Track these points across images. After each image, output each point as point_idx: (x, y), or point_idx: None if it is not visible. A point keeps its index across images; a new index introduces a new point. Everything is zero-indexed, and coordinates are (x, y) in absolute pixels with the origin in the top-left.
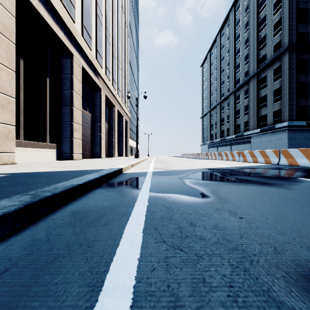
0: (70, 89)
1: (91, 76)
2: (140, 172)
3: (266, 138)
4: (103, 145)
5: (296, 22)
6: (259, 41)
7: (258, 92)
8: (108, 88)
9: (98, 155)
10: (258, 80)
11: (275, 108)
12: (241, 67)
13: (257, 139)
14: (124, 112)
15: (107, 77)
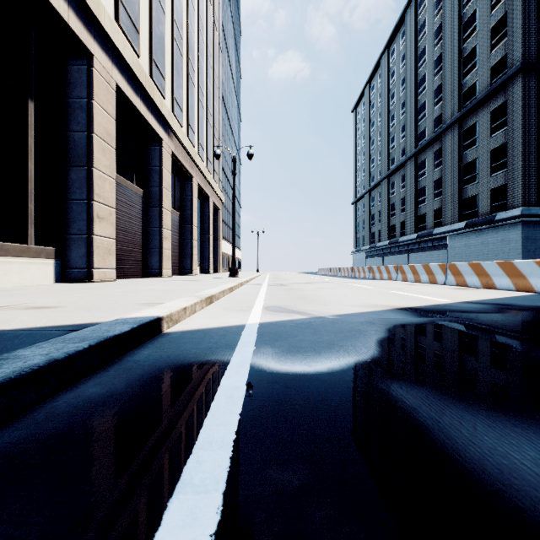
0: (88, 130)
1: (140, 111)
2: (220, 326)
3: (478, 240)
4: (168, 251)
5: (537, 20)
6: (464, 60)
7: (462, 154)
8: (179, 141)
9: (157, 272)
10: (461, 132)
11: (496, 183)
12: (429, 108)
13: (459, 241)
14: (211, 190)
15: (176, 118)
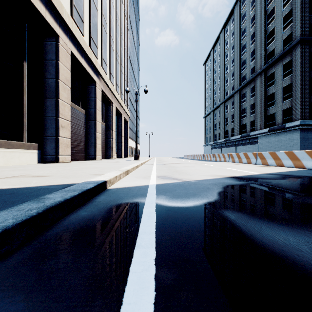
0: (56, 77)
1: (84, 66)
2: (136, 186)
3: (275, 138)
4: (99, 145)
5: (309, 13)
6: (267, 36)
7: (266, 90)
8: (105, 83)
9: (93, 157)
10: (266, 77)
11: (285, 106)
12: (247, 63)
13: (265, 140)
14: (123, 110)
15: (104, 69)
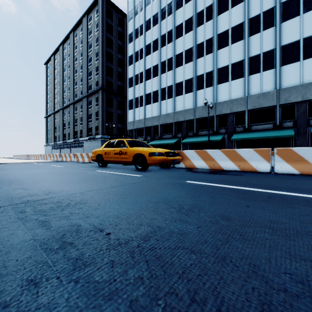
0: None
1: None
2: None
3: (92, 144)
4: None
5: (106, 74)
6: (89, 73)
7: (88, 110)
8: None
9: None
10: (88, 101)
11: (97, 125)
12: (78, 85)
13: (87, 144)
14: None
15: None
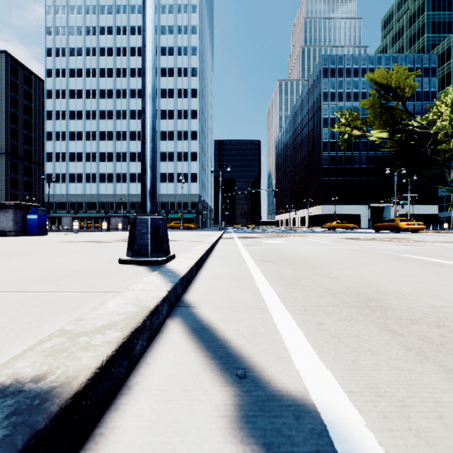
0: None
1: None
2: None
3: None
4: None
5: (11, 137)
6: None
7: None
8: None
9: None
10: None
11: None
12: None
13: None
14: None
15: None
